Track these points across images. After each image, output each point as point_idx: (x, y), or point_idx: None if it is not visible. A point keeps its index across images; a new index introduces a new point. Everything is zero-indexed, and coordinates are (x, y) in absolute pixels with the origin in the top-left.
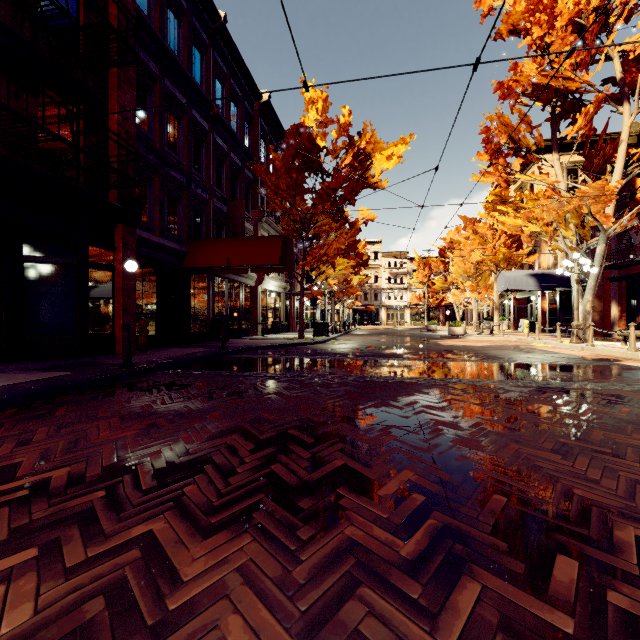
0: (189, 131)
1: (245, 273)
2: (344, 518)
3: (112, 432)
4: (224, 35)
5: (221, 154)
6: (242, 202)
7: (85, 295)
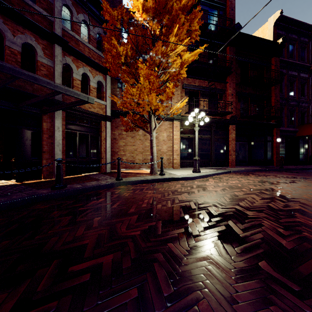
0: (298, 83)
1: None
2: None
3: (288, 175)
4: None
5: None
6: None
7: (266, 149)
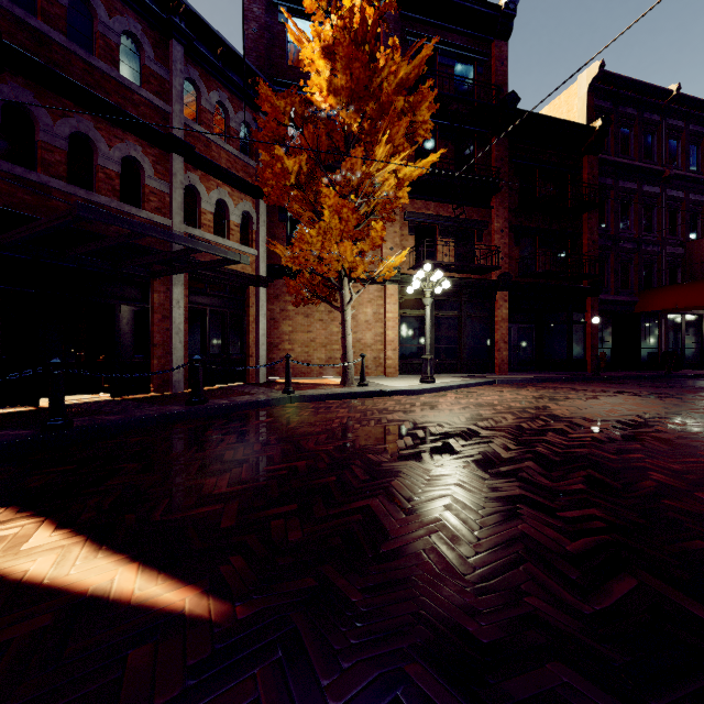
0: (639, 206)
1: (700, 309)
2: (664, 399)
3: (598, 388)
4: (677, 100)
5: (675, 203)
6: (700, 241)
7: (571, 339)
